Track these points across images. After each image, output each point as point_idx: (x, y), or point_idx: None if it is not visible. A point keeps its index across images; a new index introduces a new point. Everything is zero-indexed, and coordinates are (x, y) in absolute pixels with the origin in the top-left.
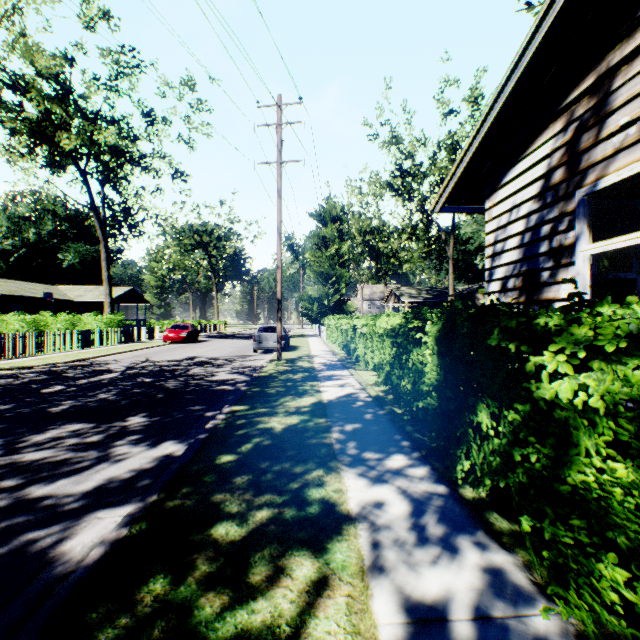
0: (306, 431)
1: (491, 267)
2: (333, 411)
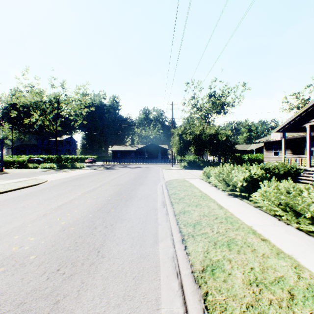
0: None
1: None
2: None
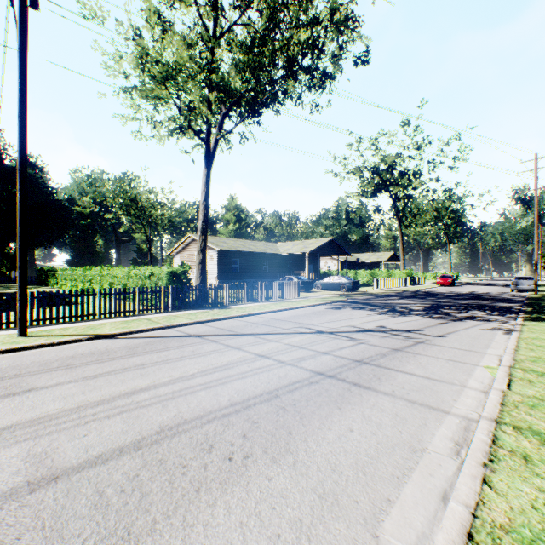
0: None
1: None
2: None
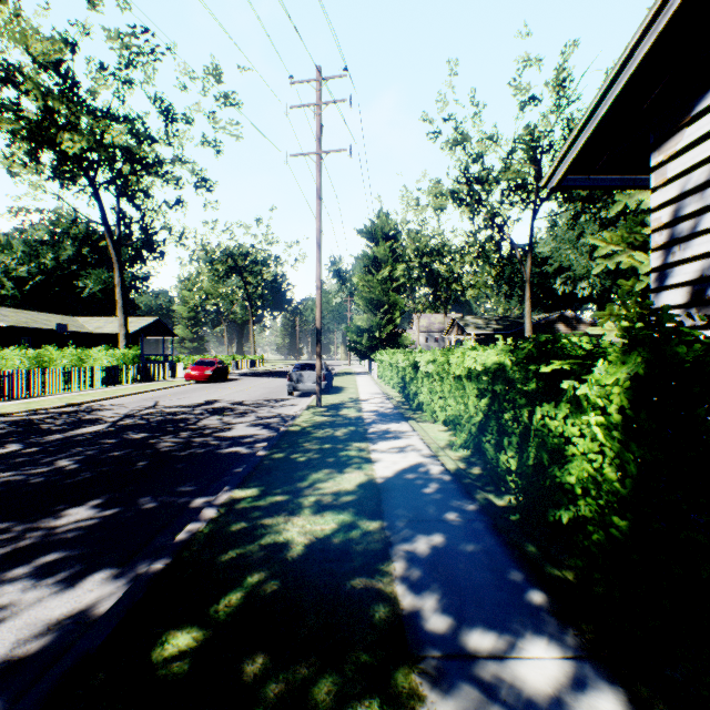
0: (346, 555)
1: (664, 265)
2: (392, 503)
